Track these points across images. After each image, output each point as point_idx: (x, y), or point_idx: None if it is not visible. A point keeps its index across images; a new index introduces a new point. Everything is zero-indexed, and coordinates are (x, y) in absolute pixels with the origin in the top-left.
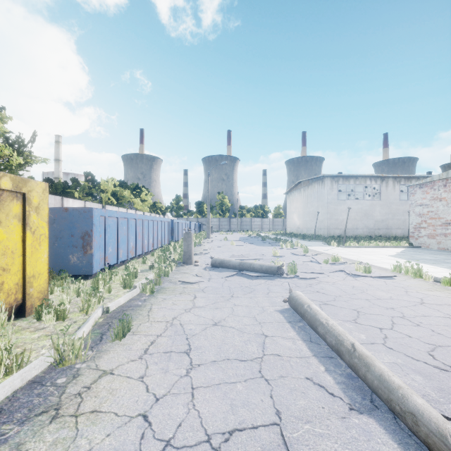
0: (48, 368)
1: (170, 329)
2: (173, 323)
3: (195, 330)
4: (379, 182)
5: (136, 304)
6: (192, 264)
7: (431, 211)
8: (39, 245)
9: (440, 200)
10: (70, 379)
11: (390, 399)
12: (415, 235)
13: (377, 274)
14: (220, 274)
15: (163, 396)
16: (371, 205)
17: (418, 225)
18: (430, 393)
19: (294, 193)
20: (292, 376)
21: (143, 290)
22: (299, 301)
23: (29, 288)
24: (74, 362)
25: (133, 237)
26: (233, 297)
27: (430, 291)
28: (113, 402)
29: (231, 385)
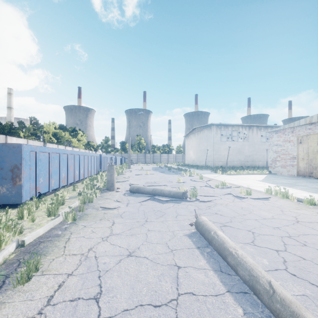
0: None
1: (84, 264)
2: (87, 255)
3: (109, 263)
4: (247, 129)
5: (55, 234)
6: (114, 190)
7: (283, 149)
8: None
9: (289, 142)
10: None
11: None
12: (272, 166)
13: (256, 196)
14: (137, 199)
15: None
16: (242, 145)
17: (274, 159)
18: None
19: (190, 136)
20: None
21: (66, 218)
22: (206, 227)
23: None
24: None
25: (65, 168)
26: (147, 221)
27: (299, 210)
28: None
29: None
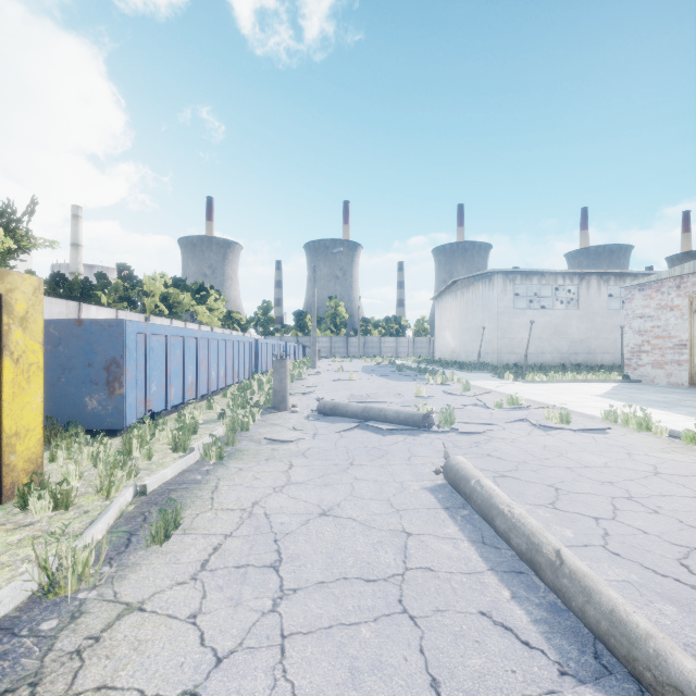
0: (29, 600)
1: (248, 523)
2: (252, 512)
3: (290, 524)
4: (577, 281)
5: (192, 479)
6: (287, 410)
7: (657, 325)
8: (28, 382)
9: (671, 309)
10: (66, 622)
11: (633, 658)
12: (632, 363)
13: (580, 425)
14: (333, 426)
15: (230, 653)
16: (565, 317)
17: (637, 348)
18: (694, 639)
19: (446, 298)
20: (455, 610)
21: (205, 455)
22: (462, 473)
23: (8, 455)
24: (75, 588)
25: (193, 366)
26: (353, 465)
27: (667, 453)
28: (138, 668)
29: (351, 628)
